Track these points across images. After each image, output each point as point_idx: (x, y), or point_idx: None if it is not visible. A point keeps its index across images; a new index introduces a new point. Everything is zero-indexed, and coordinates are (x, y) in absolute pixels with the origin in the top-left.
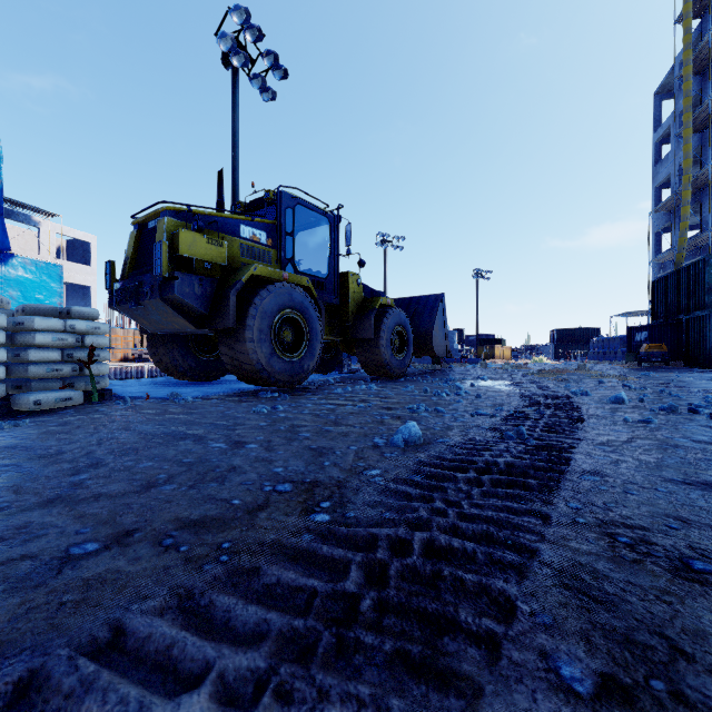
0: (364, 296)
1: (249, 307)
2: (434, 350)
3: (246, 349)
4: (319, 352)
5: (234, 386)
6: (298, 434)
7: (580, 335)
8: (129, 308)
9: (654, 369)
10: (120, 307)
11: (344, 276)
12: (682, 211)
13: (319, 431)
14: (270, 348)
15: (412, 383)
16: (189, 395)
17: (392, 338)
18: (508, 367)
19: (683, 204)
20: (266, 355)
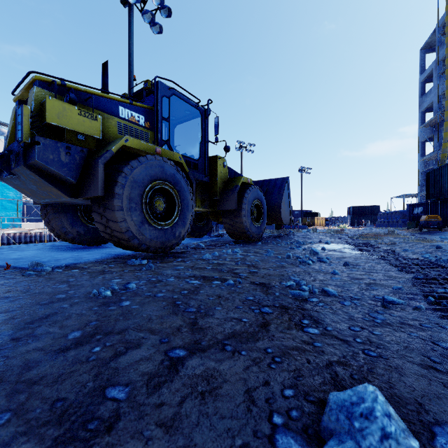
0: (229, 176)
1: (118, 176)
2: (282, 220)
3: (115, 217)
4: (190, 220)
5: (114, 250)
6: (106, 388)
7: (367, 210)
8: (8, 179)
9: (433, 233)
10: (1, 178)
11: (213, 159)
12: (445, 125)
13: (157, 367)
14: (141, 216)
15: (269, 246)
16: (56, 263)
17: (251, 210)
18: (331, 232)
19: (446, 120)
20: (136, 223)
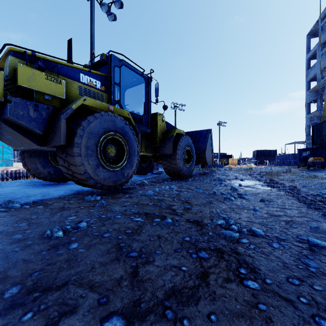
0: (166, 129)
1: (77, 128)
2: (206, 161)
3: (75, 162)
4: (136, 163)
5: (77, 187)
6: None
7: (267, 153)
8: None
9: (318, 171)
10: None
11: (154, 115)
12: (325, 90)
13: None
14: (96, 161)
15: (197, 182)
16: (26, 199)
17: (183, 154)
18: (242, 170)
19: None
20: (92, 166)
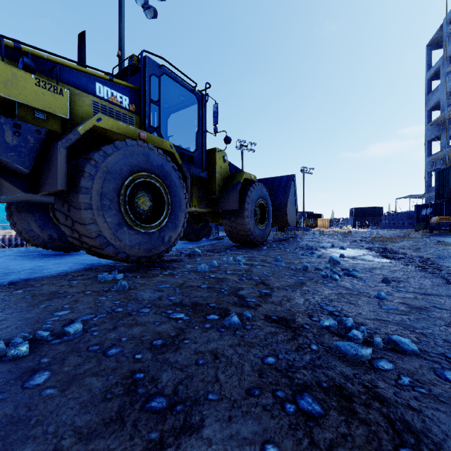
0: (229, 173)
1: (86, 164)
2: (288, 221)
3: (81, 218)
4: (183, 222)
5: (92, 258)
6: None
7: (370, 211)
8: None
9: (445, 236)
10: None
11: (211, 152)
12: None
13: None
14: (118, 217)
15: (276, 252)
16: None
17: (255, 210)
18: (338, 234)
19: None
20: (111, 225)
